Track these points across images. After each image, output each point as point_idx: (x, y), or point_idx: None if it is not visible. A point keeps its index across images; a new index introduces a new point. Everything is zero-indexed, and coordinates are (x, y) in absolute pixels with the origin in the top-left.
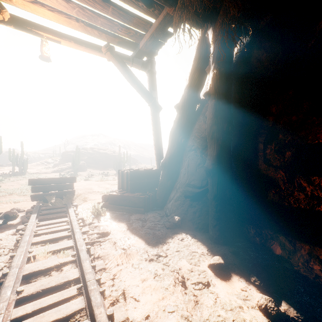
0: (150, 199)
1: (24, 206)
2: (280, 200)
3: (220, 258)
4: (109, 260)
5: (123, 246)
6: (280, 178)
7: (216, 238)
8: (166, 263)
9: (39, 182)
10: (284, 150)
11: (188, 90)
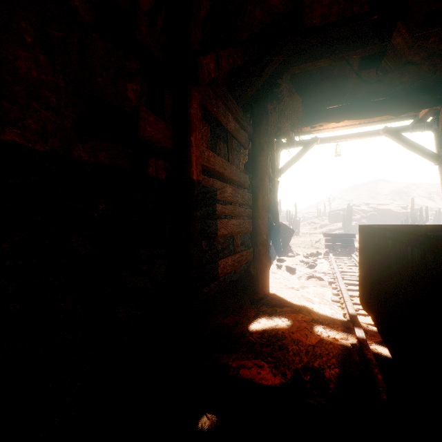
0: None
1: None
2: None
3: None
4: None
5: None
6: None
7: None
8: None
9: (329, 236)
10: None
11: None
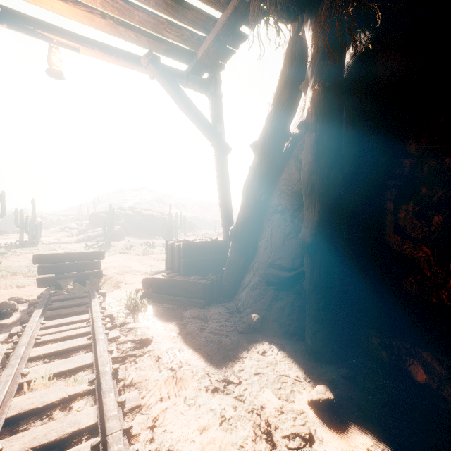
0: (213, 285)
1: (31, 292)
2: (424, 294)
3: (327, 390)
4: (148, 390)
5: (171, 364)
6: (423, 258)
7: (318, 352)
8: (240, 396)
9: (50, 259)
10: (429, 213)
11: (272, 120)
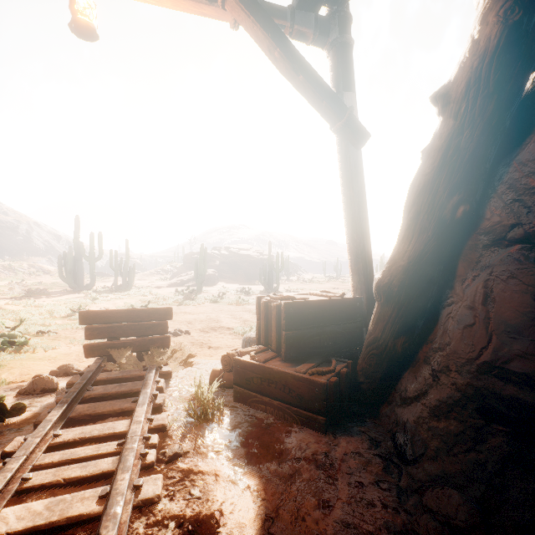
0: (340, 383)
1: None
2: None
3: None
4: None
5: None
6: None
7: None
8: None
9: (100, 318)
10: None
11: (507, 9)
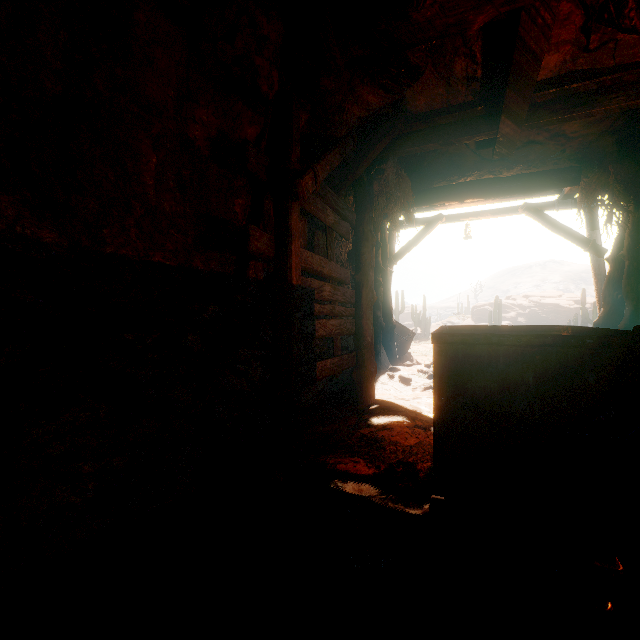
0: None
1: None
2: None
3: None
4: None
5: None
6: None
7: None
8: None
9: None
10: None
11: (617, 242)
